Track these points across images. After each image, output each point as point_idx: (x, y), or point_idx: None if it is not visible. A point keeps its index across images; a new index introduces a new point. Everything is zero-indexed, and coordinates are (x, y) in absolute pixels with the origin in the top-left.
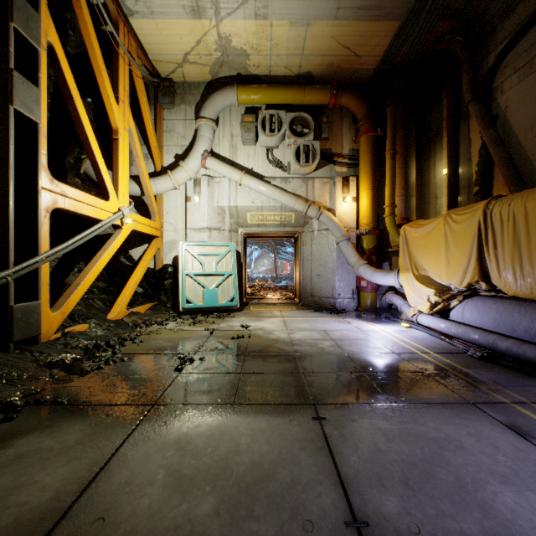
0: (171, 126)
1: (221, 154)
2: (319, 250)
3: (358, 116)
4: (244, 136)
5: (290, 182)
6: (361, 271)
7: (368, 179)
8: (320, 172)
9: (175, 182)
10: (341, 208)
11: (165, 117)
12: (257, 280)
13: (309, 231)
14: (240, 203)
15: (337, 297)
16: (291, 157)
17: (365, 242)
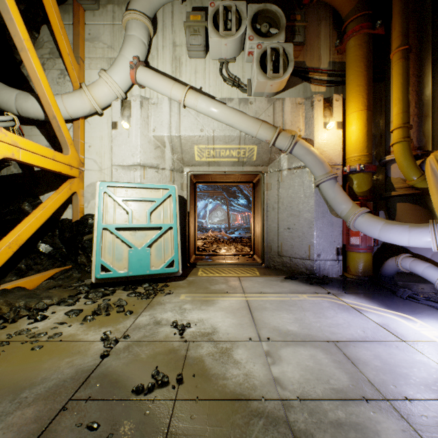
0: (94, 33)
1: (160, 69)
2: (289, 195)
3: (344, 12)
4: (190, 40)
5: (251, 104)
6: (361, 224)
7: (362, 95)
8: (290, 92)
9: (92, 100)
10: (321, 137)
11: (87, 21)
12: (210, 231)
13: (275, 171)
14: (185, 132)
15: (316, 259)
16: (254, 67)
17: (357, 183)
